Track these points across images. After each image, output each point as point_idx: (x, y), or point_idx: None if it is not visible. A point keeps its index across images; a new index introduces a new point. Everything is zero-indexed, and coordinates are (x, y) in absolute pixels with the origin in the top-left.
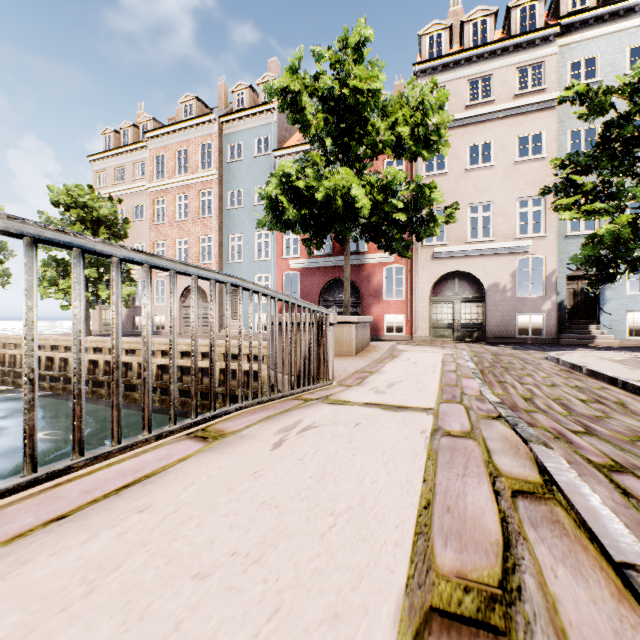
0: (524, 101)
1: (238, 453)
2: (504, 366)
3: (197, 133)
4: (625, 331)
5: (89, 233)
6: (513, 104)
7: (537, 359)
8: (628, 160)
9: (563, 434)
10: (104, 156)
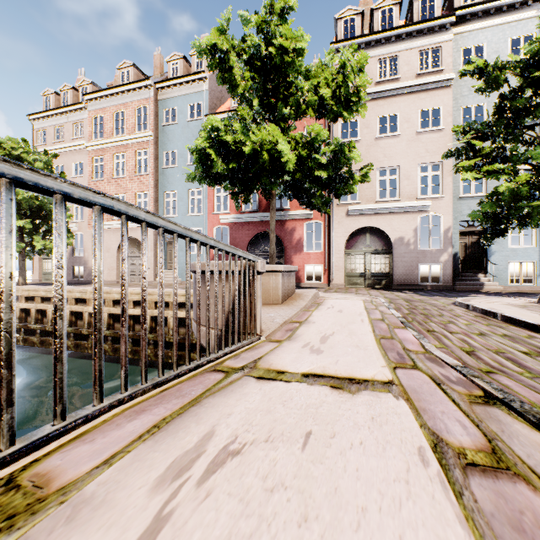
0: (425, 80)
1: None
2: (422, 313)
3: (134, 97)
4: (507, 279)
5: None
6: (416, 82)
7: (447, 305)
8: (519, 128)
9: None
10: (44, 115)
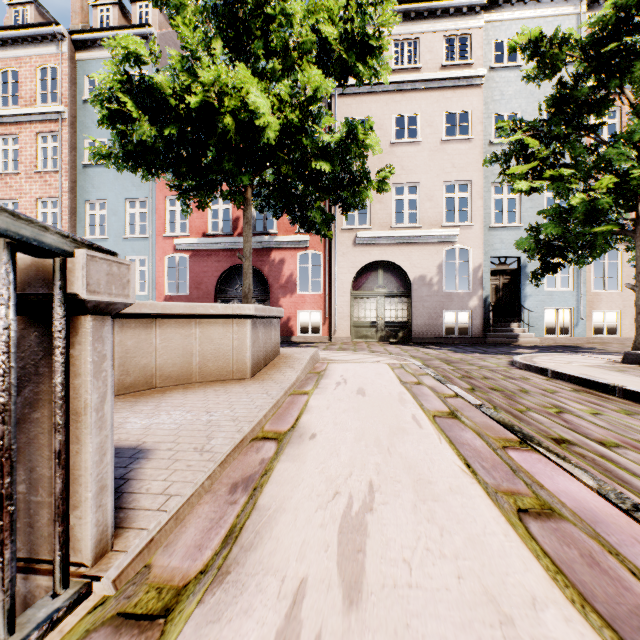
0: (452, 73)
1: None
2: (491, 386)
3: (34, 50)
4: (543, 329)
5: None
6: (441, 75)
7: (507, 368)
8: (581, 128)
9: None
10: None
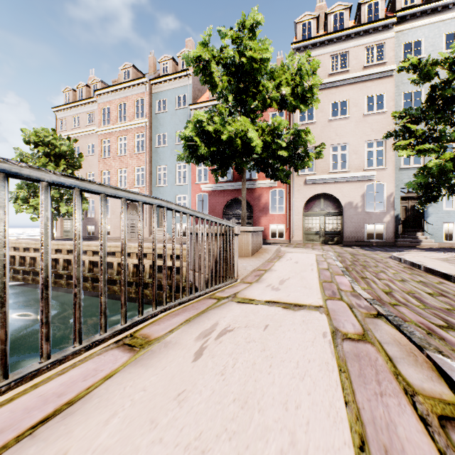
0: (371, 71)
1: (162, 366)
2: (362, 264)
3: (133, 92)
4: (442, 236)
5: (52, 164)
6: (363, 73)
7: (384, 258)
8: (448, 113)
9: (432, 329)
10: (64, 108)
